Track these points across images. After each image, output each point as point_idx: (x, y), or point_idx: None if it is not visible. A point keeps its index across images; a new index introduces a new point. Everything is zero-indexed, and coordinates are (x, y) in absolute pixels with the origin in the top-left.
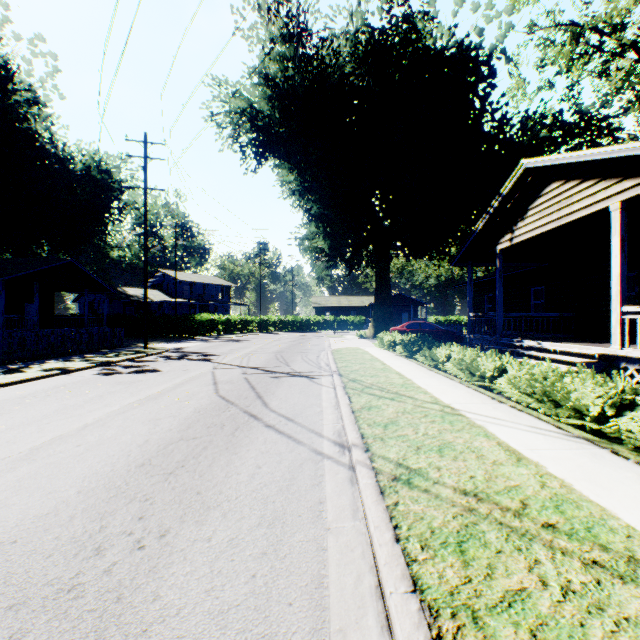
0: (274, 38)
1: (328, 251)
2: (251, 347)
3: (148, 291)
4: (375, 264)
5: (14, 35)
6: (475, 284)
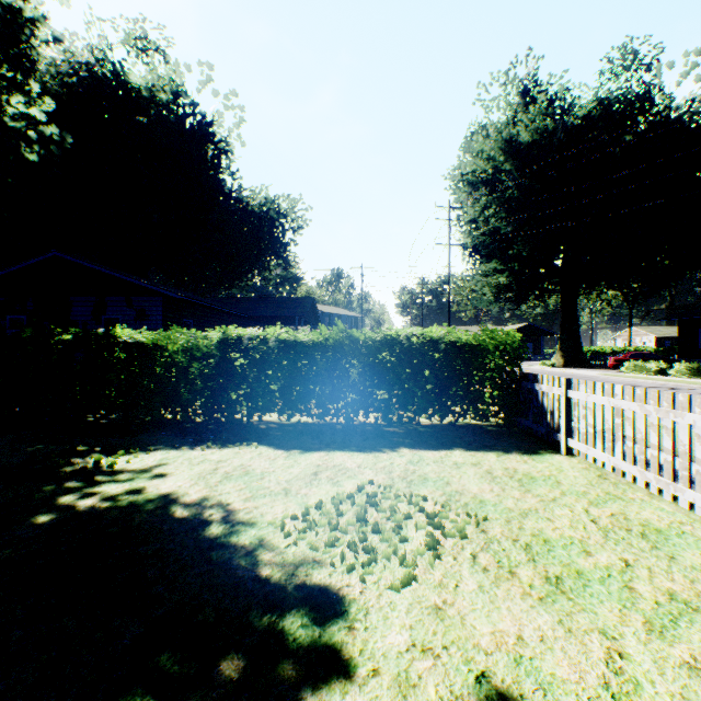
0: (514, 108)
1: (514, 287)
2: None
3: None
4: (563, 299)
5: (213, 92)
6: (682, 318)
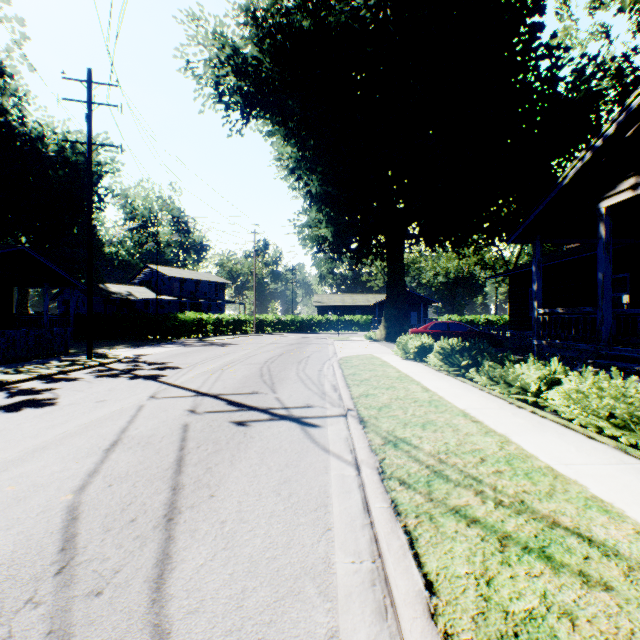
0: None
1: (332, 239)
2: (234, 354)
3: (134, 288)
4: (387, 254)
5: None
6: (513, 275)
